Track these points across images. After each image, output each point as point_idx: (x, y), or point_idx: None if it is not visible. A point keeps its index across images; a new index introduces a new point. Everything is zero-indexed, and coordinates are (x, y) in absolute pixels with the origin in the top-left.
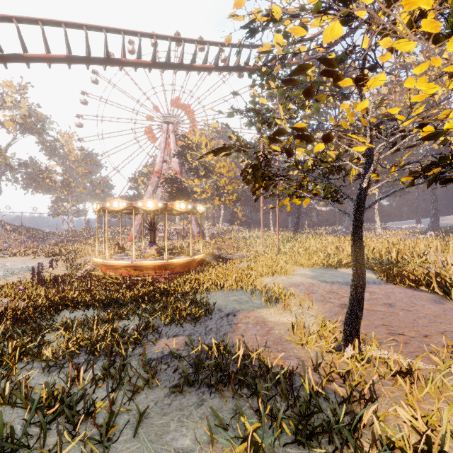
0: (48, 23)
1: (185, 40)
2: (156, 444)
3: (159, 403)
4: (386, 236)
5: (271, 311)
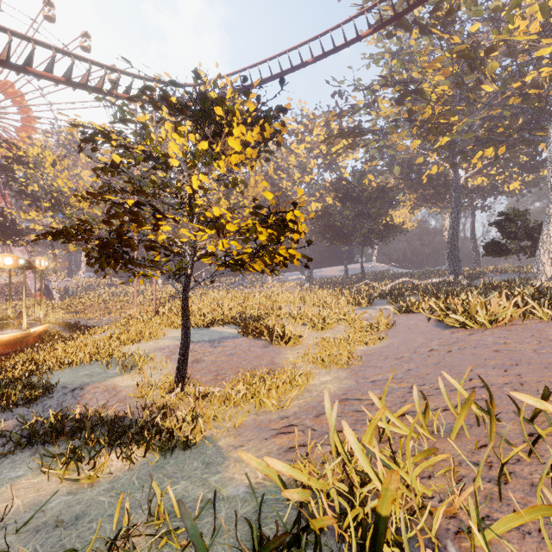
0: None
1: (14, 33)
2: None
3: None
4: (274, 288)
5: (125, 378)
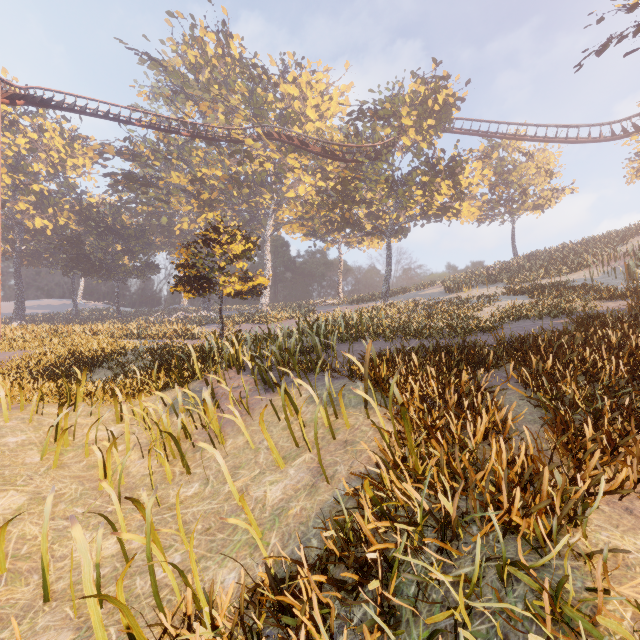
0: None
1: None
2: None
3: None
4: None
5: None
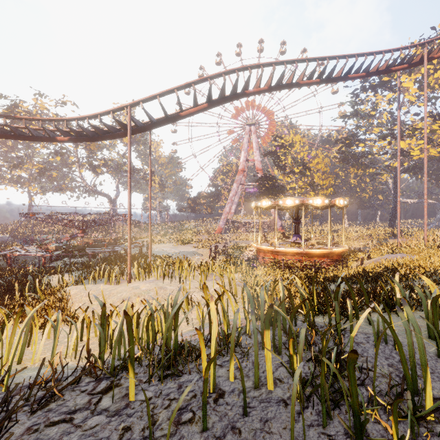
0: (265, 65)
1: (348, 56)
2: None
3: None
4: None
5: None
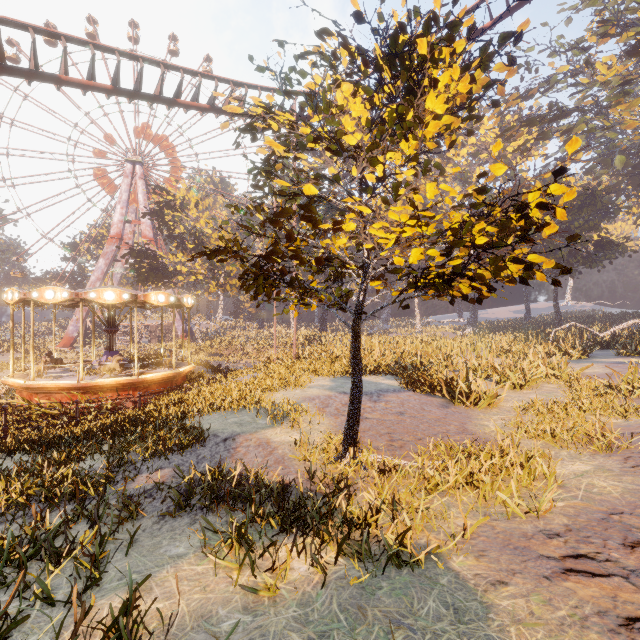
0: None
1: (166, 65)
2: (150, 557)
3: (148, 529)
4: (425, 333)
5: (277, 431)
